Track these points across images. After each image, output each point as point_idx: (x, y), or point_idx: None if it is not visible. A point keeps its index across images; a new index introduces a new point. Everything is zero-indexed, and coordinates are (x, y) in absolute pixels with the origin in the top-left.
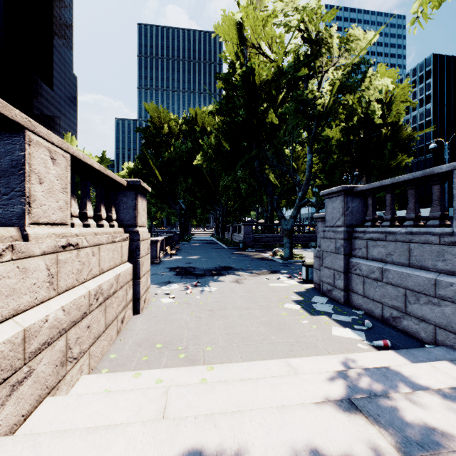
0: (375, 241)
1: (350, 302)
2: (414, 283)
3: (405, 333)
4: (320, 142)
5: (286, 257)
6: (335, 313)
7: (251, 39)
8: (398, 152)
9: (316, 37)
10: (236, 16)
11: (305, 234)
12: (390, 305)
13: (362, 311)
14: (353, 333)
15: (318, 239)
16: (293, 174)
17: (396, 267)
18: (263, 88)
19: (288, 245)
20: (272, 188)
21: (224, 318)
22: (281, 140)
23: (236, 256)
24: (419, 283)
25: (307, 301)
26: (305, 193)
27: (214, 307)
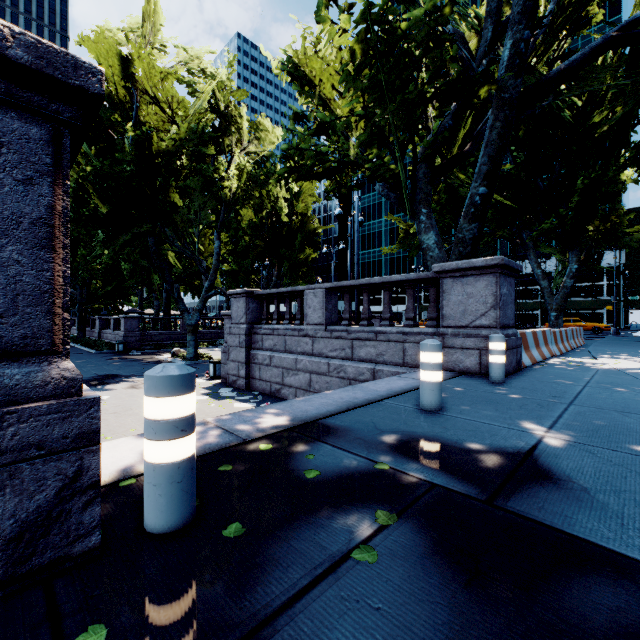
0: (268, 336)
1: (251, 387)
2: (287, 363)
3: (283, 399)
4: (229, 230)
5: (191, 358)
6: (238, 396)
7: (144, 83)
8: (306, 246)
9: (225, 107)
10: (117, 32)
11: (212, 330)
12: (275, 382)
13: (258, 392)
14: (249, 404)
15: (225, 335)
16: (199, 260)
17: (279, 354)
18: (162, 157)
19: (193, 343)
20: (169, 269)
21: (135, 415)
22: (184, 217)
23: (119, 362)
24: (289, 363)
25: (215, 392)
26: (212, 284)
27: (118, 410)
